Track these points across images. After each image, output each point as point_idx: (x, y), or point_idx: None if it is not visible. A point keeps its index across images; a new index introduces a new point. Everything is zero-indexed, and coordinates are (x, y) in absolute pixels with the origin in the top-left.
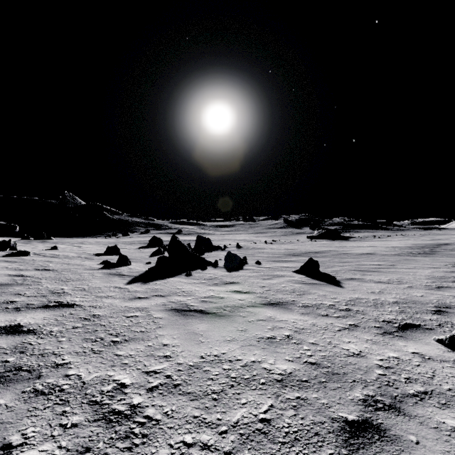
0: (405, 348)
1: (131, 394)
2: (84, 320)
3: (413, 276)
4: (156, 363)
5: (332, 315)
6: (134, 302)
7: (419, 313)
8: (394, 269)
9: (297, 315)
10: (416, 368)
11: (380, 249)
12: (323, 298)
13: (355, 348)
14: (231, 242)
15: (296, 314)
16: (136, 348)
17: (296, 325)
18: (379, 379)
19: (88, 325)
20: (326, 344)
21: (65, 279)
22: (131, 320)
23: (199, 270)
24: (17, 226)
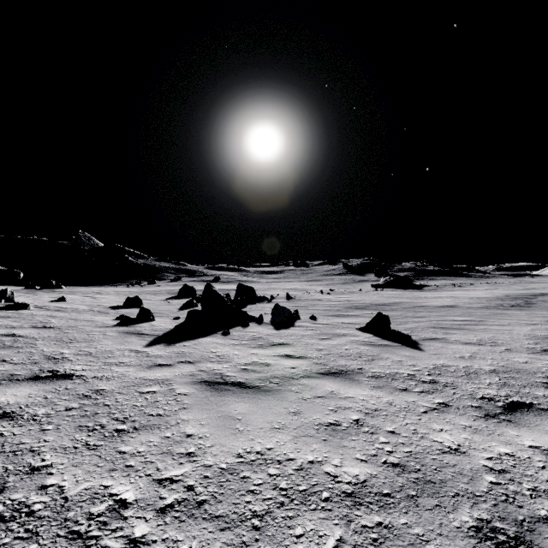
0: (519, 439)
1: (133, 520)
2: (83, 399)
3: (509, 335)
4: (174, 465)
5: (413, 389)
6: (153, 371)
7: (527, 386)
8: (484, 325)
9: (367, 389)
10: (541, 472)
11: (463, 300)
12: (398, 366)
13: (450, 439)
14: (279, 292)
15: (366, 388)
16: (148, 441)
17: (367, 404)
18: (492, 492)
19: (87, 405)
20: (410, 433)
21: (68, 339)
22: (146, 398)
23: (239, 327)
24: (21, 272)
